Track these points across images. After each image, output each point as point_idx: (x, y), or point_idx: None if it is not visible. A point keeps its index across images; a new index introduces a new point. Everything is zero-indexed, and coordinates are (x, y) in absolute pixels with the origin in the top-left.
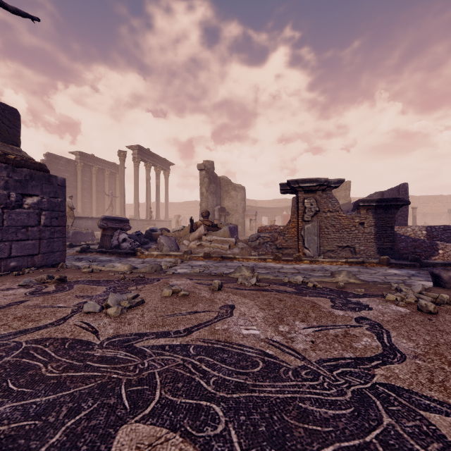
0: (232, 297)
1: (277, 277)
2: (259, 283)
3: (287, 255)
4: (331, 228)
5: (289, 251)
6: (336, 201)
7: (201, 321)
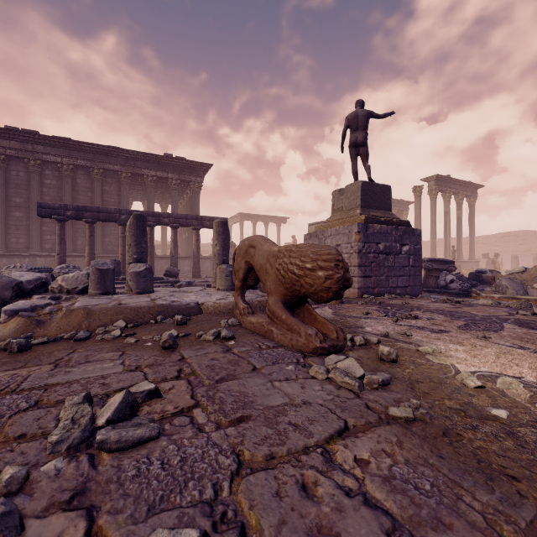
0: None
1: None
2: None
3: None
4: None
5: None
6: None
7: None
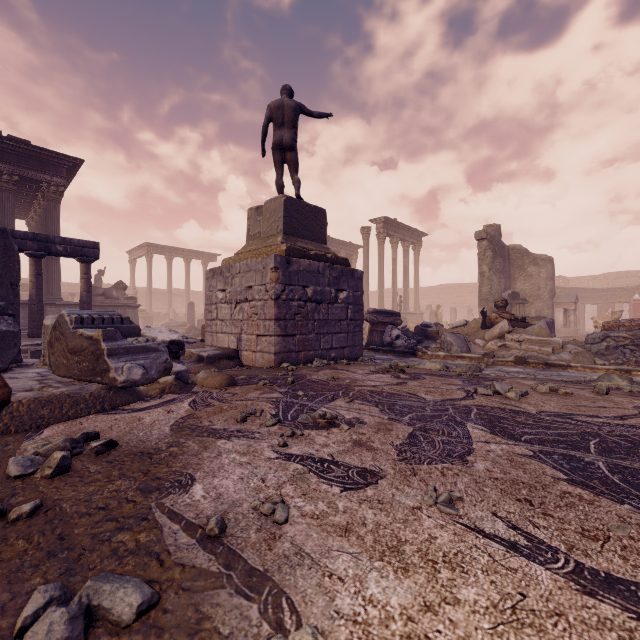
0: (637, 402)
1: None
2: None
3: None
4: None
5: None
6: None
7: (625, 414)
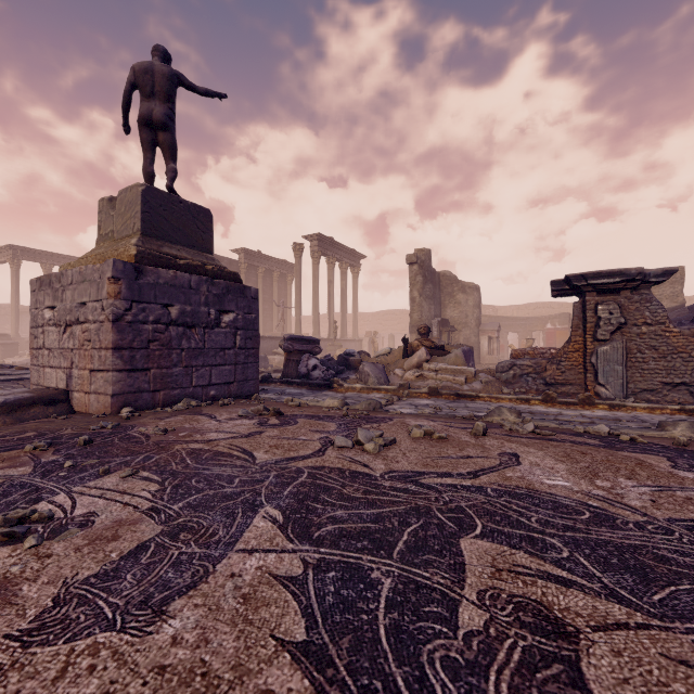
0: (507, 445)
1: (562, 425)
2: (540, 430)
3: (565, 395)
4: (649, 352)
5: (569, 390)
6: (659, 306)
7: (483, 467)
